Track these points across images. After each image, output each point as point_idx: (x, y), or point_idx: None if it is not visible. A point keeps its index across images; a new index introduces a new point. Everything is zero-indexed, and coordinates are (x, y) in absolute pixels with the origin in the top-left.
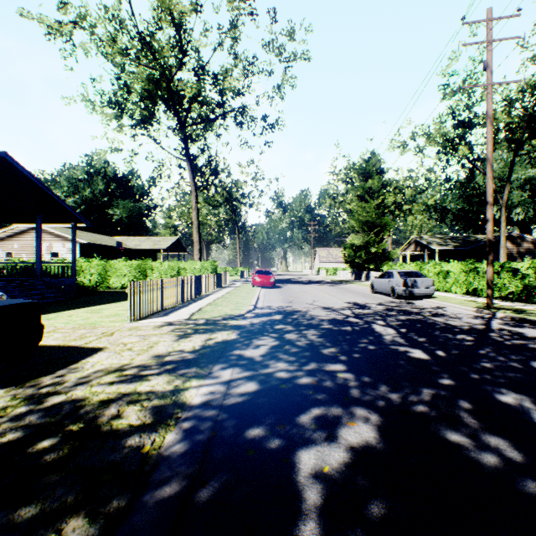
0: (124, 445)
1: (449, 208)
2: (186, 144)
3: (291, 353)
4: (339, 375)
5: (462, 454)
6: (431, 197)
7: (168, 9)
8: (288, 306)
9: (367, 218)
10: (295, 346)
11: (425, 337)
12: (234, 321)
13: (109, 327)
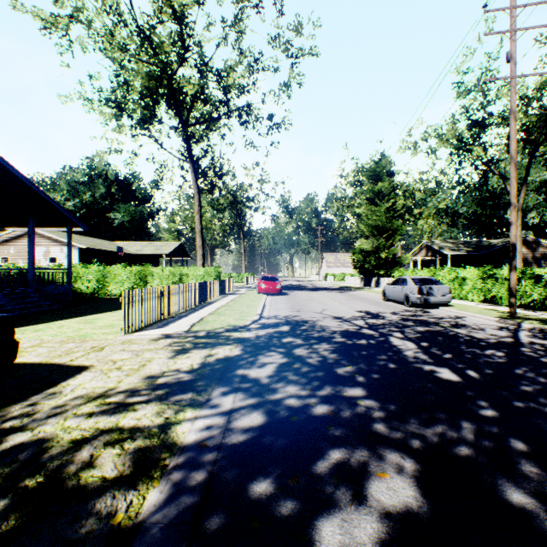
0: (90, 511)
1: (461, 211)
2: (188, 144)
3: (301, 373)
4: (360, 403)
5: (534, 525)
6: (442, 200)
7: (169, 1)
8: (296, 315)
9: (377, 222)
10: (306, 364)
11: (451, 353)
12: (238, 333)
13: (100, 340)
